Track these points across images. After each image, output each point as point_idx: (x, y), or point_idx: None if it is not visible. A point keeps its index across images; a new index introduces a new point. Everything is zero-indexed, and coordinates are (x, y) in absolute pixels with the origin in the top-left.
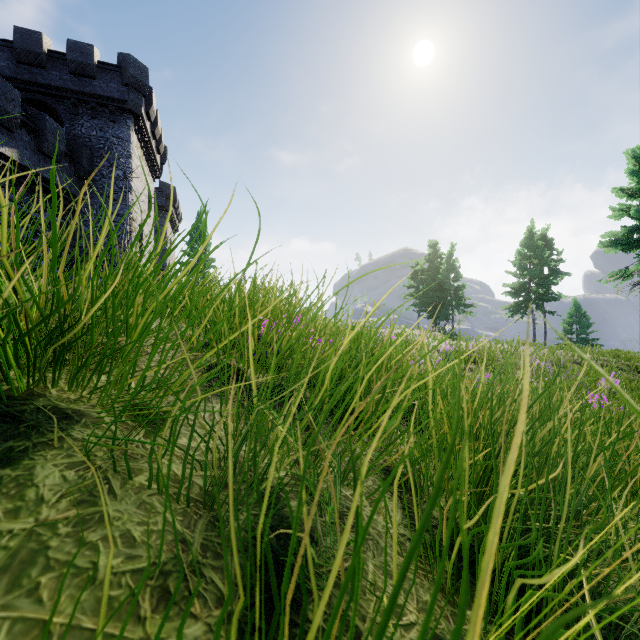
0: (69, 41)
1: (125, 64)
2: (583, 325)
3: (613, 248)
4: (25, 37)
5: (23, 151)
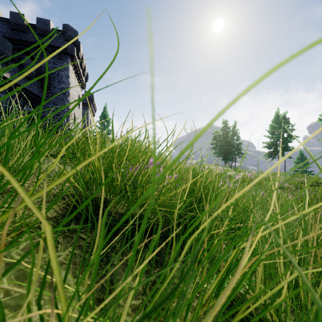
0: (37, 18)
1: (66, 29)
2: (305, 163)
3: None
4: (15, 16)
5: (13, 74)
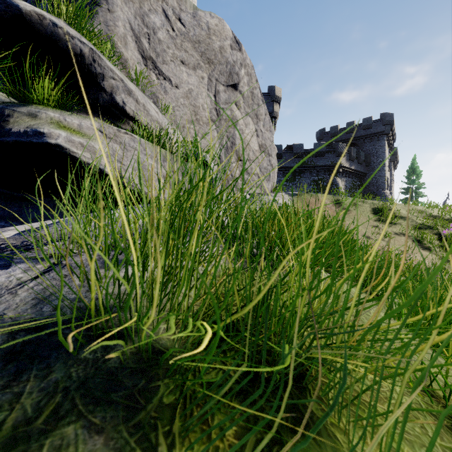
0: (363, 119)
1: (383, 117)
2: None
3: None
4: (349, 125)
5: (354, 165)
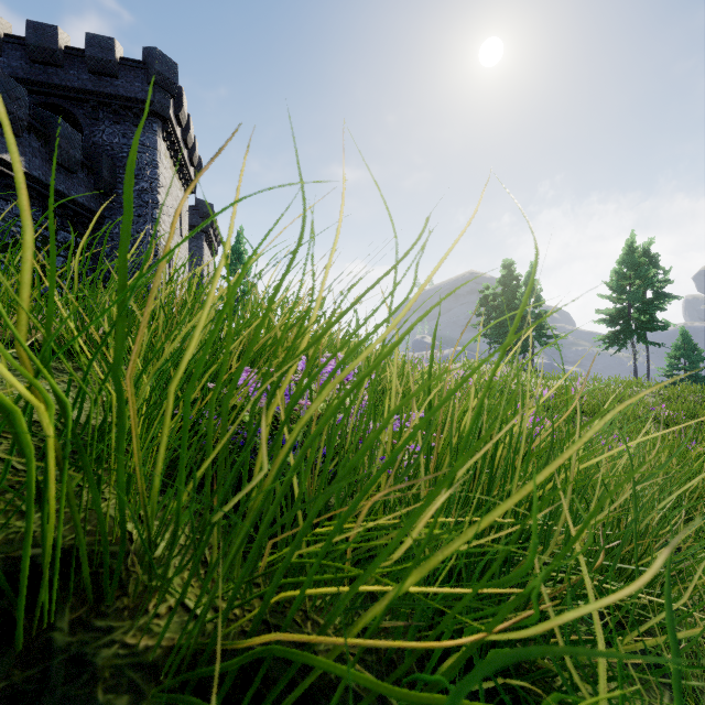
0: (88, 35)
1: (150, 59)
2: (694, 359)
3: None
4: (39, 32)
5: (32, 159)
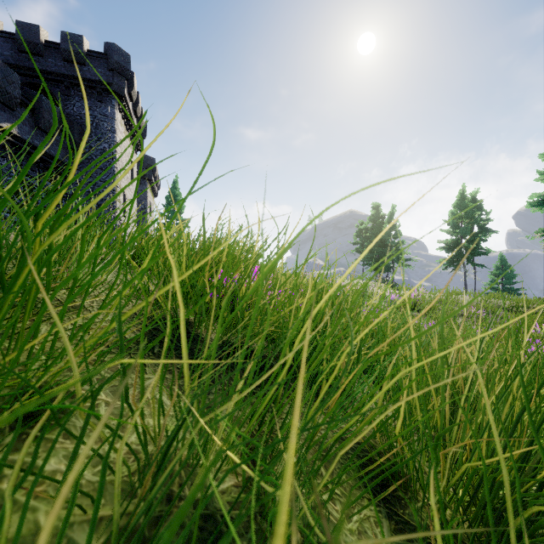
0: (63, 33)
1: (110, 52)
2: (508, 276)
3: (540, 208)
4: (25, 30)
5: (22, 127)
